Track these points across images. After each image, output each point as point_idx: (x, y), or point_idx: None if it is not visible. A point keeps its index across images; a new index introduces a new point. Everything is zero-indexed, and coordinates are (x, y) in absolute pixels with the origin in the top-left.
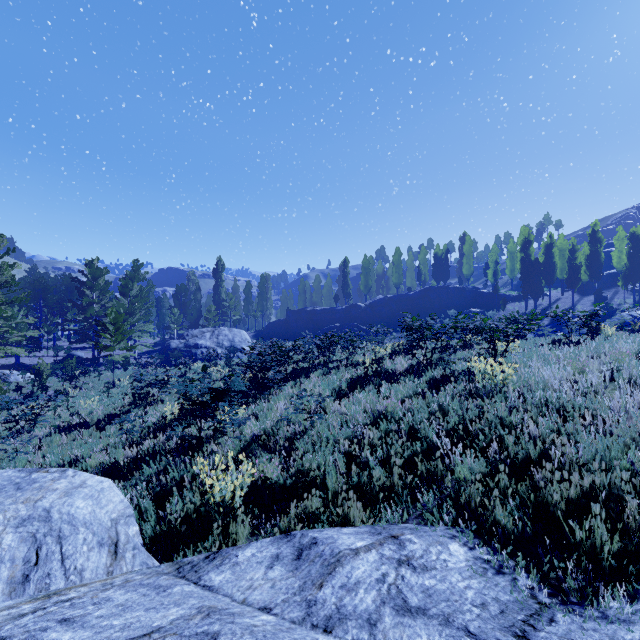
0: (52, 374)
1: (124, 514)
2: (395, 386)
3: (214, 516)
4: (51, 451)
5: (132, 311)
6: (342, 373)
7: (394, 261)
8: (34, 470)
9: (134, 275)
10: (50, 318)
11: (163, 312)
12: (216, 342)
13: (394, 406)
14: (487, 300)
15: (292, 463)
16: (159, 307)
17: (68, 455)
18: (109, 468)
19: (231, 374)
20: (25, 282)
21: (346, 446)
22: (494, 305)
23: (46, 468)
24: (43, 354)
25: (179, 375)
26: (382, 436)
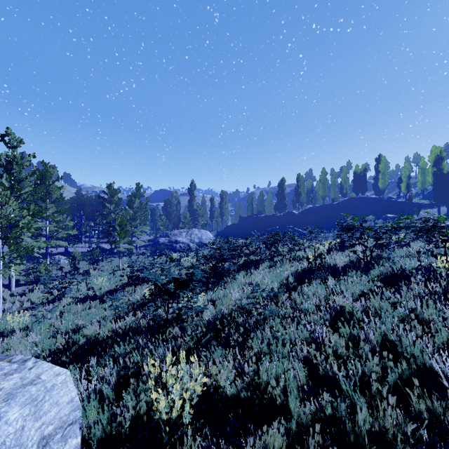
0: (85, 259)
1: (65, 422)
2: (345, 283)
3: (160, 431)
4: (66, 318)
5: (134, 217)
6: (287, 266)
7: (321, 179)
8: (1, 357)
9: (136, 193)
10: (86, 222)
11: (156, 218)
12: (189, 239)
13: (352, 306)
14: (401, 207)
15: (246, 367)
16: (153, 215)
17: (74, 323)
18: (93, 342)
19: (191, 266)
20: (73, 200)
21: (305, 351)
22: (408, 211)
23: (12, 355)
24: (82, 246)
25: (162, 262)
26: (346, 343)
